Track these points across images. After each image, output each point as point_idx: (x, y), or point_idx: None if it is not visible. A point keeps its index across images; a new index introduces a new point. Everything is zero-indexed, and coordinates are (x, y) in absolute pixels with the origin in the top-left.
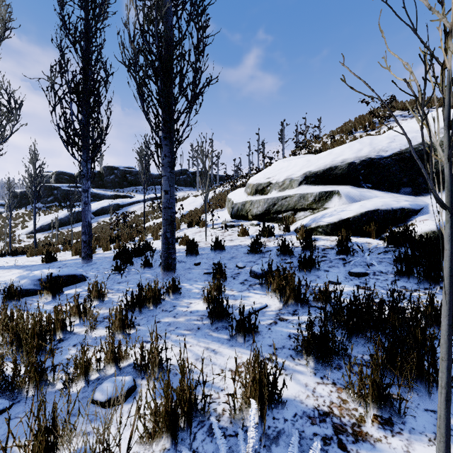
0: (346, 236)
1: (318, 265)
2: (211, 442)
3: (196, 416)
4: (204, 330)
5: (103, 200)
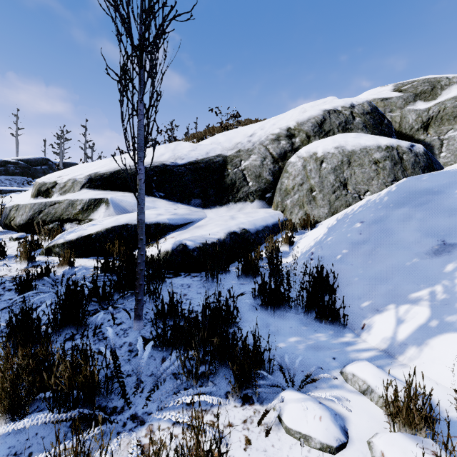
0: (69, 259)
1: None
2: None
3: None
4: None
5: None
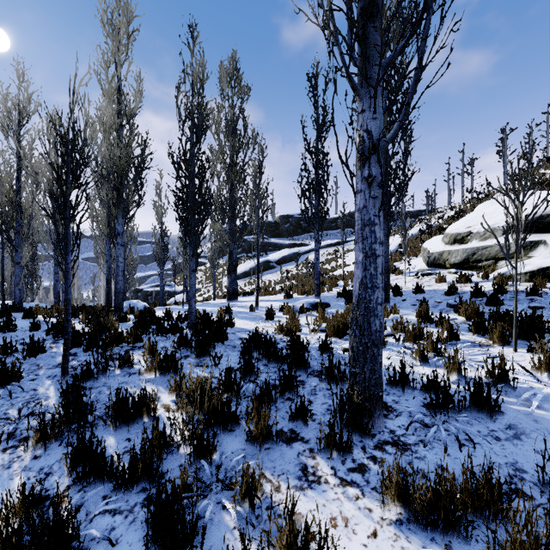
0: (542, 282)
1: (503, 301)
2: None
3: (423, 339)
4: None
5: (283, 250)
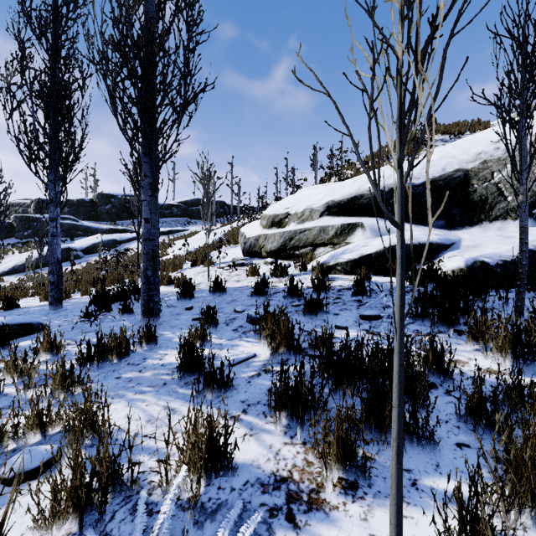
0: (366, 274)
1: (327, 308)
2: (132, 521)
3: (121, 490)
4: (170, 385)
5: (96, 235)
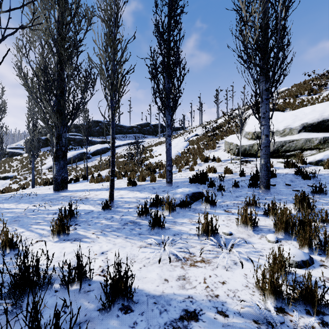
0: None
1: None
2: None
3: None
4: None
5: (97, 145)
